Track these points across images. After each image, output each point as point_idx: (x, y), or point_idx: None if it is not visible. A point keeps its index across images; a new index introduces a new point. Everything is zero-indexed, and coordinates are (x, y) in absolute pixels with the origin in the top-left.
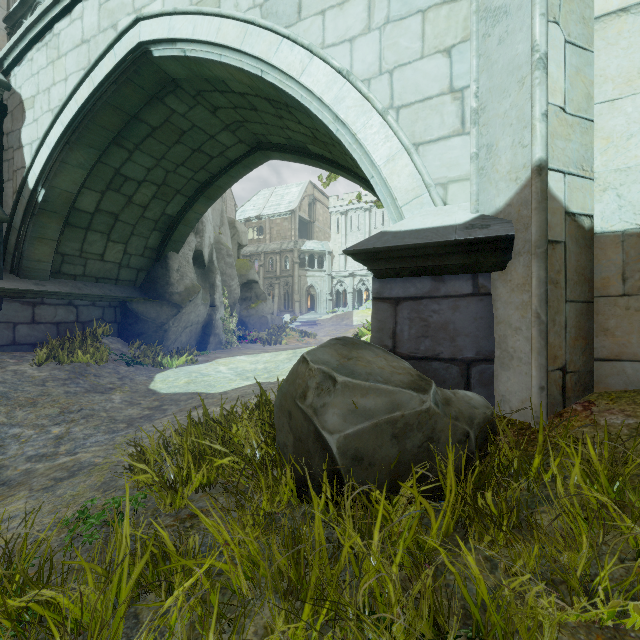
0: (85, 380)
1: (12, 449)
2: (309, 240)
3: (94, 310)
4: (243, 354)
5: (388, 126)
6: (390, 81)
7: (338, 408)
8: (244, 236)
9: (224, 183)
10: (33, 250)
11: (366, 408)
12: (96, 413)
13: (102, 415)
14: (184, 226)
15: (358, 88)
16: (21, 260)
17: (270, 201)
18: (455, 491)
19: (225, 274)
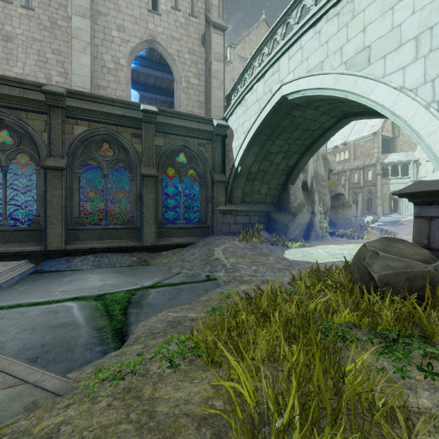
0: (257, 250)
1: (242, 271)
2: (392, 153)
3: (256, 217)
4: (333, 244)
5: (430, 113)
6: (432, 86)
7: (379, 264)
8: (333, 164)
9: (321, 142)
10: (235, 192)
11: (392, 266)
12: (265, 264)
13: (268, 265)
14: (297, 170)
15: (408, 96)
16: (231, 197)
17: (354, 129)
18: (438, 305)
19: (320, 192)
